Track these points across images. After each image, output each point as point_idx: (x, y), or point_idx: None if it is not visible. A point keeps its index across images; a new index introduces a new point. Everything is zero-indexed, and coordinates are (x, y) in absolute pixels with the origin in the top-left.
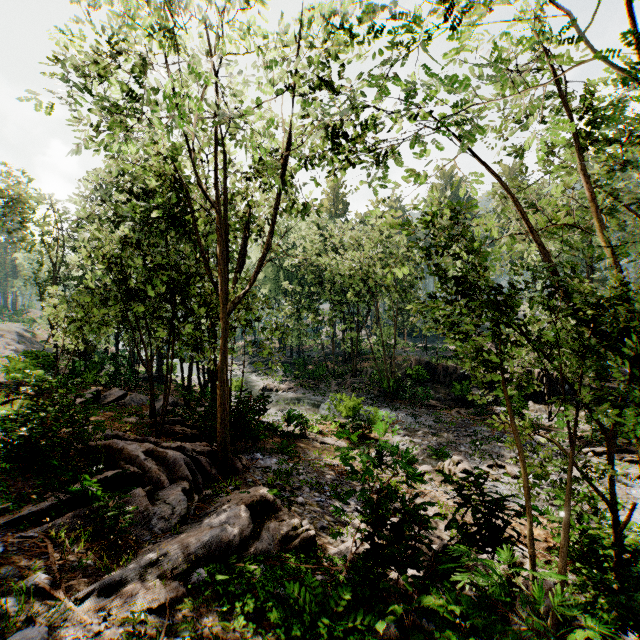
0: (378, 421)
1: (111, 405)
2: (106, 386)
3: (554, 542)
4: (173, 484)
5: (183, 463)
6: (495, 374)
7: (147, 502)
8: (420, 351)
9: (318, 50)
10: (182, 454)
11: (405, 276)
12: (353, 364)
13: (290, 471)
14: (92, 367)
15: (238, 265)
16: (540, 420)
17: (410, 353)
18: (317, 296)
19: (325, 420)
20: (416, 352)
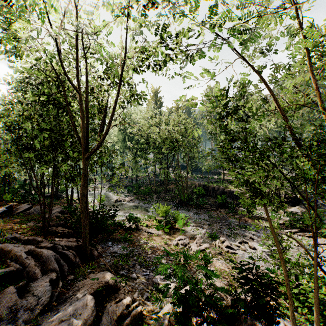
0: (179, 219)
1: (20, 214)
2: (19, 202)
3: (280, 289)
4: (44, 275)
5: (54, 259)
6: (264, 199)
7: (16, 297)
8: (199, 179)
9: (145, 2)
10: (53, 252)
11: (191, 140)
12: (165, 186)
13: (128, 253)
14: (12, 191)
15: (99, 131)
16: (261, 215)
17: (194, 180)
18: (146, 150)
19: (150, 218)
20: (197, 179)
